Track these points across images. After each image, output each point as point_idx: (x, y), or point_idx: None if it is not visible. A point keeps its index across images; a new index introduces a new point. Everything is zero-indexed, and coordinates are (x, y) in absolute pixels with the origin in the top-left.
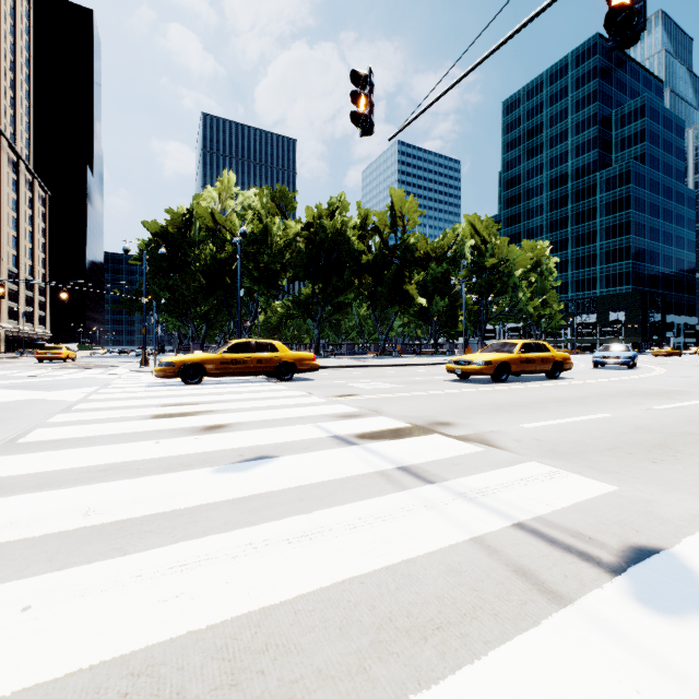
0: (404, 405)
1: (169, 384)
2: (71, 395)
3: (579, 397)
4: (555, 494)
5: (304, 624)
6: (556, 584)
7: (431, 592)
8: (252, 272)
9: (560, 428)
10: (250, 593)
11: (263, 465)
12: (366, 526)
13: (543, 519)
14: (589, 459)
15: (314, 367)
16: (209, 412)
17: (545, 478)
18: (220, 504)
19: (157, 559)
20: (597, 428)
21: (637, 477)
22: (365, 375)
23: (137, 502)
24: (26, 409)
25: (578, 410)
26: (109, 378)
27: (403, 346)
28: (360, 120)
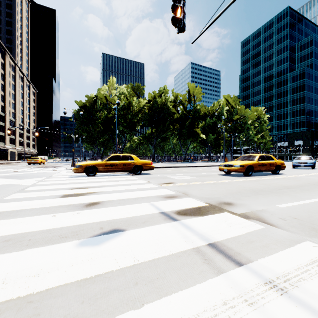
0: (200, 190)
1: (80, 176)
2: (29, 182)
3: (298, 185)
4: None
5: None
6: None
7: None
8: (123, 123)
9: (304, 208)
10: None
11: (113, 239)
12: None
13: None
14: None
15: (151, 168)
16: (93, 193)
17: None
18: (68, 286)
19: None
20: None
21: None
22: (177, 171)
23: (3, 282)
24: (2, 189)
25: (304, 194)
26: (54, 172)
27: (194, 157)
28: (177, 23)
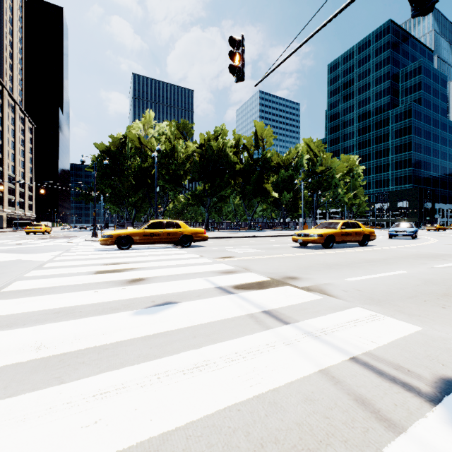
0: (265, 264)
1: (109, 250)
2: (43, 257)
3: (382, 258)
4: (377, 333)
5: (193, 449)
6: (389, 413)
7: (293, 419)
8: (165, 176)
9: (373, 281)
10: (152, 420)
11: (168, 309)
12: (241, 360)
13: (371, 354)
14: (397, 305)
15: (204, 238)
16: (133, 269)
17: (368, 320)
18: (135, 340)
19: (85, 388)
20: (399, 281)
21: (434, 320)
22: (238, 243)
23: (76, 339)
24: (12, 266)
25: (383, 268)
26: (71, 245)
27: (263, 224)
28: (236, 71)
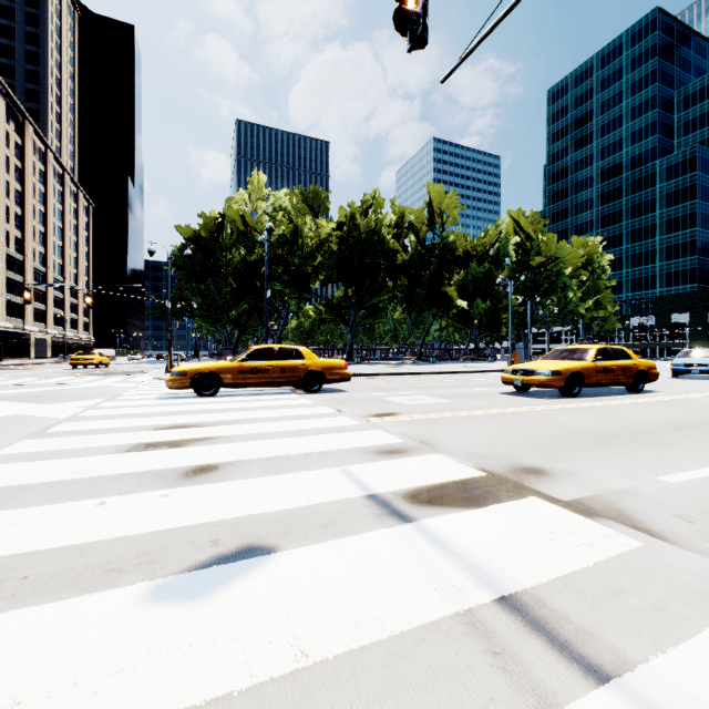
0: (463, 433)
1: (182, 396)
2: (64, 411)
3: (698, 421)
4: None
5: None
6: None
7: None
8: (283, 275)
9: None
10: None
11: (242, 580)
12: None
13: None
14: None
15: (345, 377)
16: (206, 440)
17: None
18: None
19: None
20: None
21: None
22: (403, 385)
23: None
24: None
25: None
26: (125, 387)
27: (441, 351)
28: (409, 26)
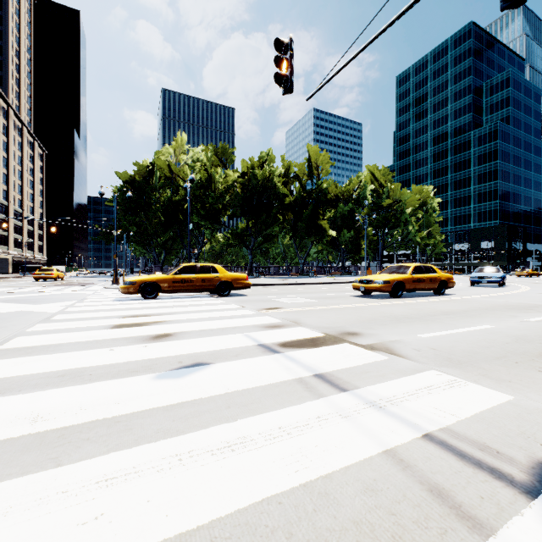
0: (319, 317)
1: (132, 299)
2: (52, 308)
3: (463, 310)
4: (457, 403)
5: None
6: (473, 508)
7: (349, 516)
8: (200, 211)
9: (452, 338)
10: (168, 515)
11: (198, 372)
12: (285, 437)
13: (449, 430)
14: (481, 367)
15: (246, 285)
16: (159, 322)
17: (446, 387)
18: (155, 410)
19: (86, 472)
20: (484, 338)
21: (528, 386)
22: (287, 291)
23: (81, 409)
24: (14, 319)
25: (464, 321)
26: (86, 293)
27: (318, 268)
28: (283, 81)
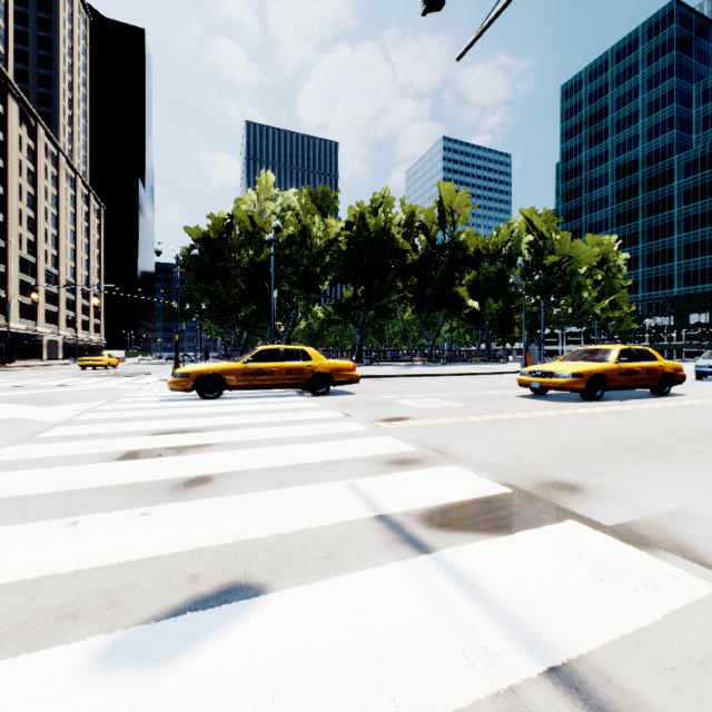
0: (481, 440)
1: (185, 398)
2: (61, 414)
3: None
4: None
5: None
6: None
7: None
8: (291, 275)
9: None
10: None
11: (219, 635)
12: None
13: None
14: None
15: (353, 378)
16: (203, 447)
17: None
18: None
19: None
20: None
21: None
22: (414, 387)
23: None
24: None
25: None
26: (130, 389)
27: (451, 353)
28: None
